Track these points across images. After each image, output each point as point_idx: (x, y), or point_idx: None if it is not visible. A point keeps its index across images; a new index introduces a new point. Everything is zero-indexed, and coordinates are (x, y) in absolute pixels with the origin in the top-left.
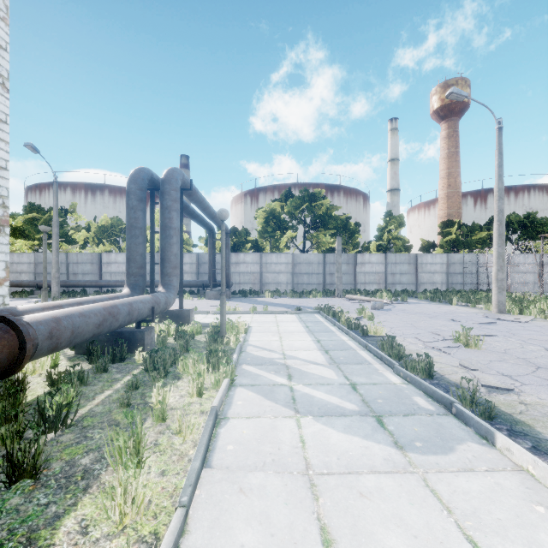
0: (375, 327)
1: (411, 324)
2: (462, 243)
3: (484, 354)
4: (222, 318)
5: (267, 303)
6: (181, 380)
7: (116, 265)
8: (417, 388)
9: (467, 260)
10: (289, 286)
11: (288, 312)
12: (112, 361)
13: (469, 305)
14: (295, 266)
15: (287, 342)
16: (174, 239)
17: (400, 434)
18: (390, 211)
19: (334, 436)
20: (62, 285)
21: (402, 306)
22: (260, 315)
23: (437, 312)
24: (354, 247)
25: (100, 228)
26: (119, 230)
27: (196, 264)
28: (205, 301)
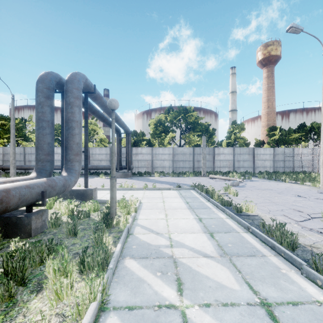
0: (247, 205)
1: (268, 199)
2: (282, 141)
3: None
4: (112, 201)
5: (156, 181)
6: (41, 294)
7: (56, 155)
8: None
9: (287, 152)
10: (171, 169)
11: (171, 188)
12: None
13: (298, 182)
14: (175, 156)
15: (172, 222)
16: (76, 130)
17: None
18: (235, 120)
19: None
20: (18, 168)
21: (250, 183)
22: (150, 191)
23: (279, 188)
24: (212, 144)
25: None
26: (60, 132)
27: (109, 154)
28: None
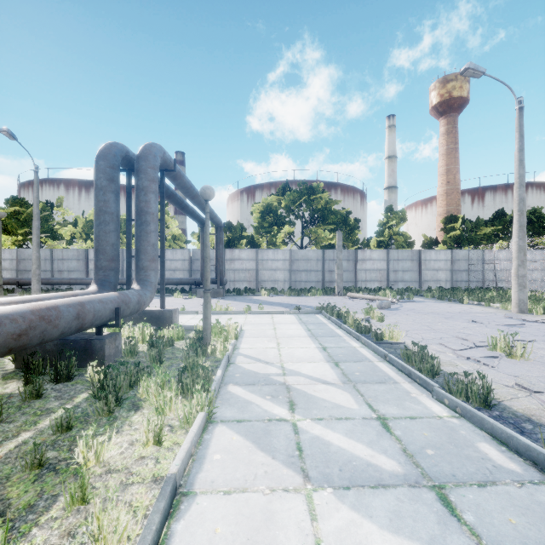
0: (391, 331)
1: (428, 326)
2: (466, 239)
3: (535, 366)
4: (205, 322)
5: (263, 302)
6: (140, 412)
7: None
8: (476, 425)
9: (473, 257)
10: (287, 284)
11: (286, 312)
12: (54, 381)
13: (482, 304)
14: (293, 263)
15: (286, 351)
16: (151, 226)
17: (491, 535)
18: (391, 205)
19: (376, 541)
20: (44, 283)
21: (409, 305)
22: (255, 315)
23: (450, 311)
24: (354, 243)
25: (88, 223)
26: None
27: (188, 260)
28: (196, 300)
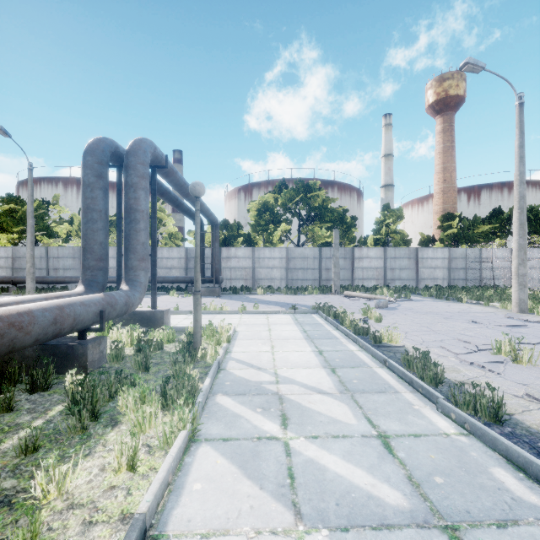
0: (390, 333)
1: (427, 327)
2: (463, 237)
3: None
4: (195, 325)
5: (259, 301)
6: (118, 428)
7: None
8: (487, 445)
9: (470, 255)
10: (283, 282)
11: (281, 311)
12: (30, 391)
13: (481, 303)
14: (290, 261)
15: (280, 355)
16: (141, 224)
17: None
18: (388, 203)
19: None
20: (39, 281)
21: (407, 304)
22: (250, 315)
23: (449, 311)
24: (351, 241)
25: None
26: None
27: (185, 258)
28: (191, 299)
